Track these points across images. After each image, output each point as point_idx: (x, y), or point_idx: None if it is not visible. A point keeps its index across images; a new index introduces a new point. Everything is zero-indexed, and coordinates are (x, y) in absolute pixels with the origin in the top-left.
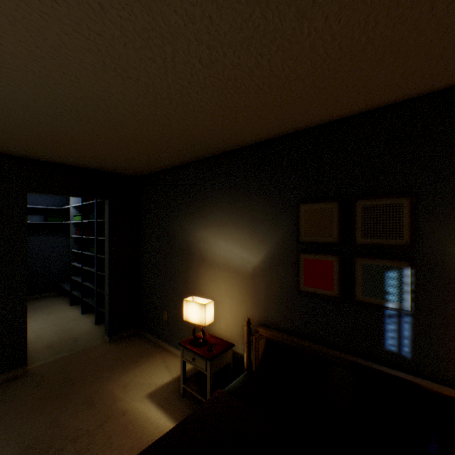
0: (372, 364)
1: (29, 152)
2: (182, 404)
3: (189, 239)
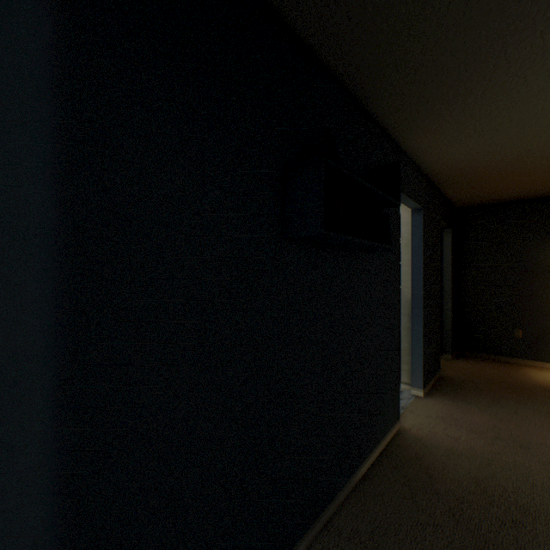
0: None
1: (463, 185)
2: None
3: None
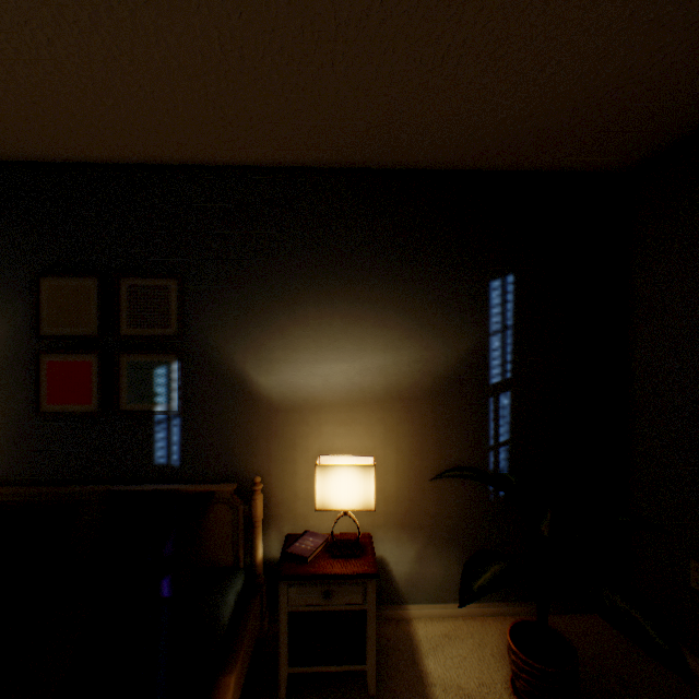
0: (136, 486)
1: None
2: None
3: None
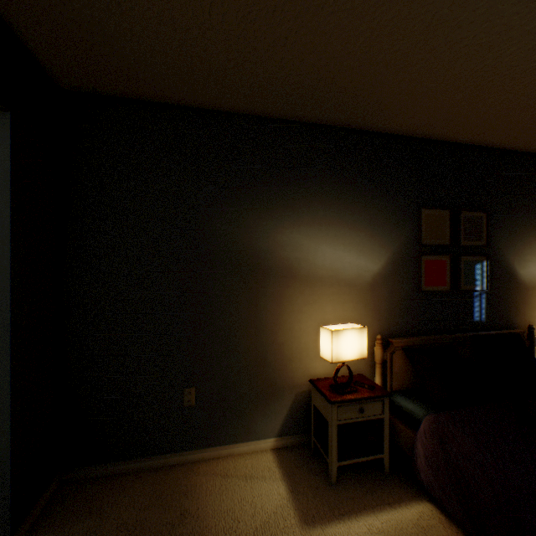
0: (477, 333)
1: None
2: (351, 490)
3: (259, 245)
